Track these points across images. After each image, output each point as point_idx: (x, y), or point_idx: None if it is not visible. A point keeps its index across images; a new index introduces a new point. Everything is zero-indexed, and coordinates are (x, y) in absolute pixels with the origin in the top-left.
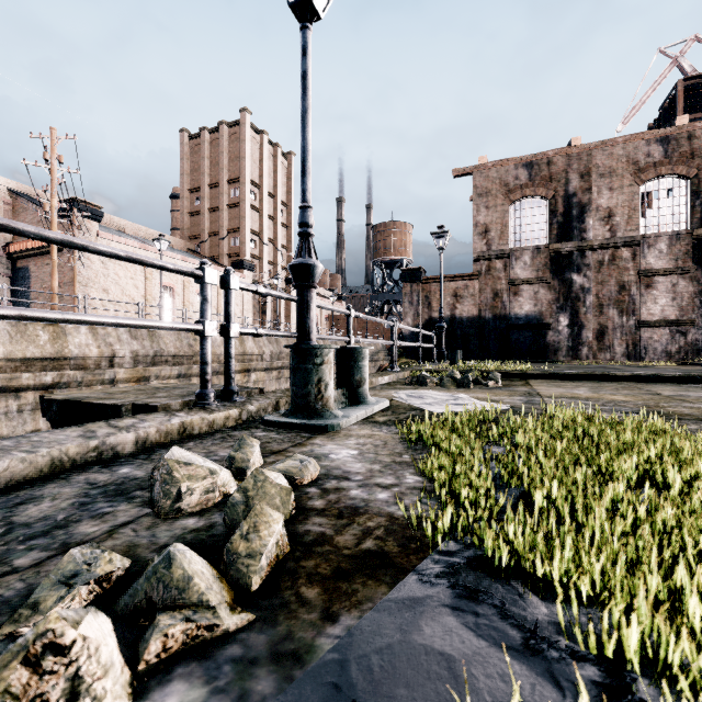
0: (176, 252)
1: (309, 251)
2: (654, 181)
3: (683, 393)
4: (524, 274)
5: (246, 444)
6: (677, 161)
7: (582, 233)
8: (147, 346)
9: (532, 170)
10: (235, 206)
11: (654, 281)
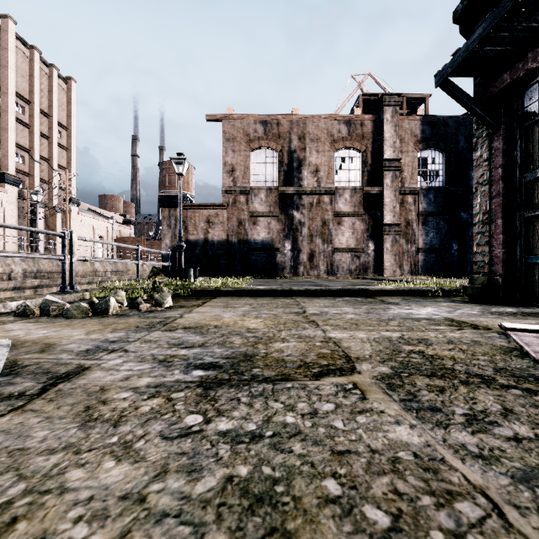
0: None
1: None
2: (342, 150)
3: (327, 309)
4: (261, 208)
5: None
6: (355, 139)
7: (300, 181)
8: None
9: (266, 127)
10: None
11: (342, 220)
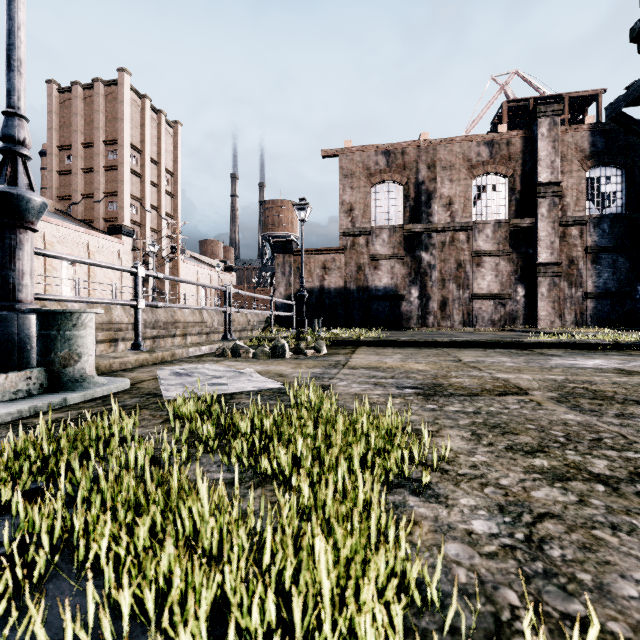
0: None
1: (16, 176)
2: (483, 177)
3: (482, 358)
4: (383, 250)
5: None
6: (499, 162)
7: (429, 216)
8: None
9: (389, 158)
10: (112, 169)
11: (482, 260)
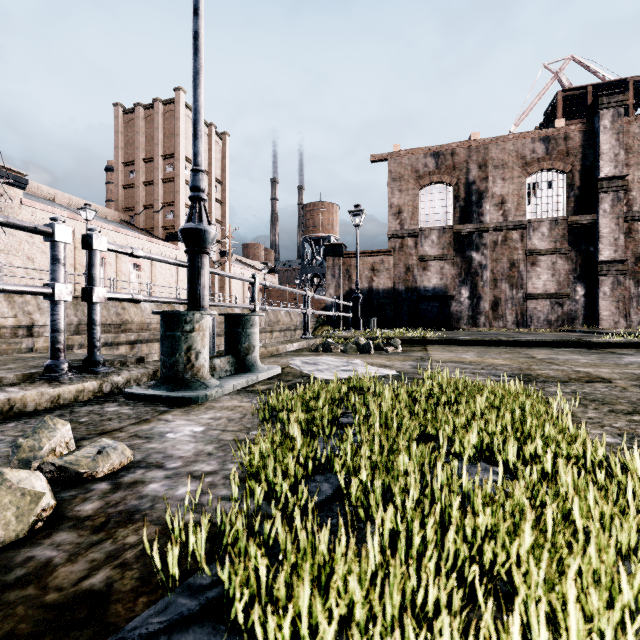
0: (108, 223)
1: (201, 216)
2: (538, 174)
3: (554, 356)
4: (432, 251)
5: (44, 428)
6: (556, 158)
7: (480, 216)
8: (71, 314)
9: (439, 159)
10: (169, 181)
11: (538, 259)
